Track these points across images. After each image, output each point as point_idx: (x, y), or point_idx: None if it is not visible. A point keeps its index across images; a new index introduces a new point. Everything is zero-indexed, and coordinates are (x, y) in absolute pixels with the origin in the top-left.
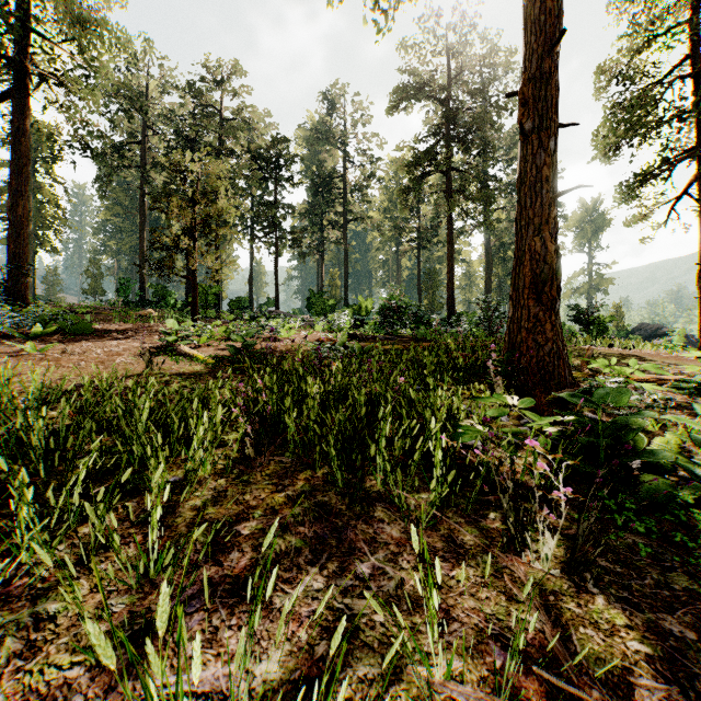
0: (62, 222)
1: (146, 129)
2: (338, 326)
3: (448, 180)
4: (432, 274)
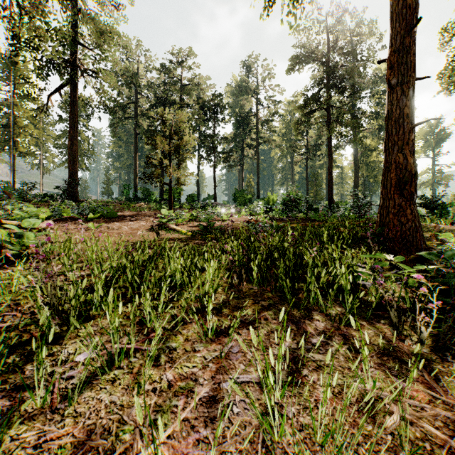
0: (91, 153)
1: (137, 95)
2: (256, 212)
3: (329, 113)
4: (315, 176)
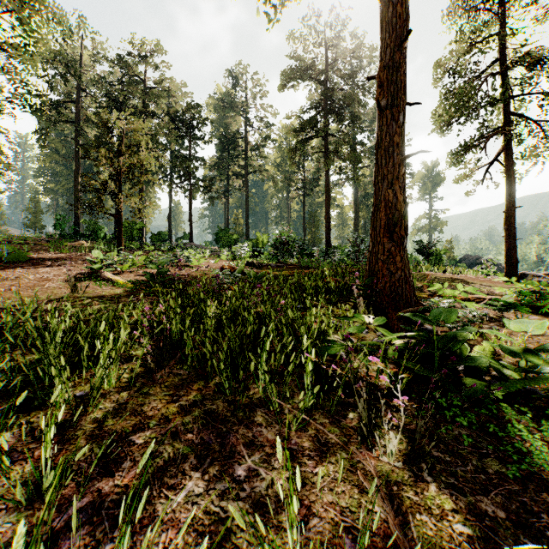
0: (6, 166)
1: (80, 91)
2: (240, 256)
3: (326, 143)
4: (314, 215)
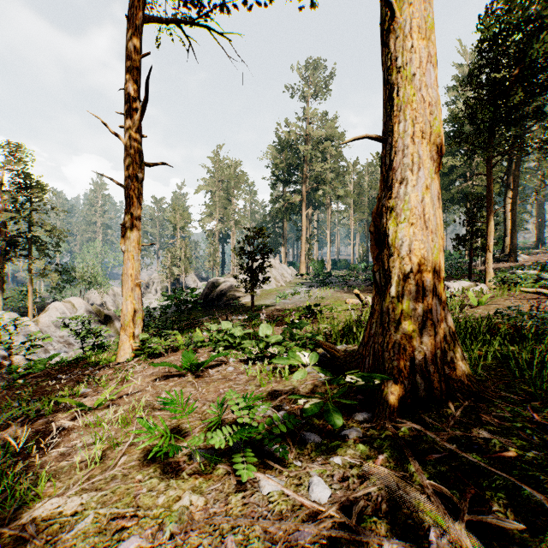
0: None
1: None
2: None
3: None
4: None
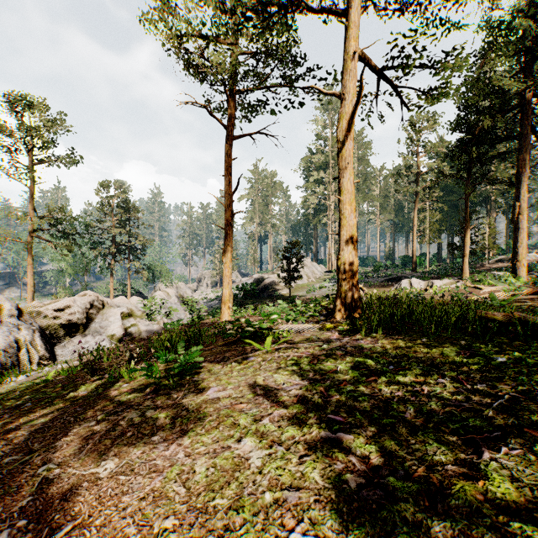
0: None
1: None
2: None
3: None
4: None
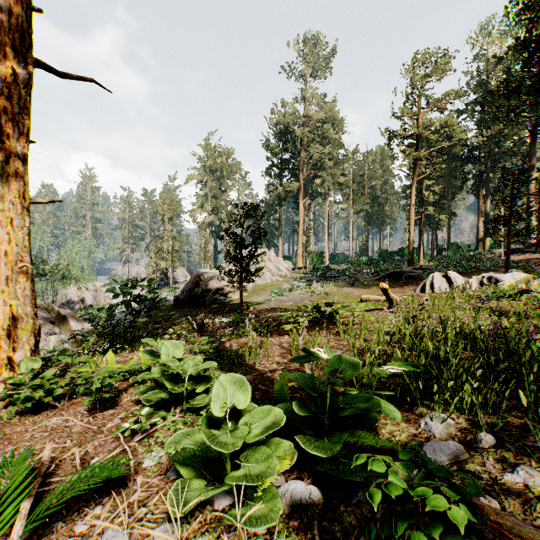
0: None
1: None
2: None
3: None
4: None
